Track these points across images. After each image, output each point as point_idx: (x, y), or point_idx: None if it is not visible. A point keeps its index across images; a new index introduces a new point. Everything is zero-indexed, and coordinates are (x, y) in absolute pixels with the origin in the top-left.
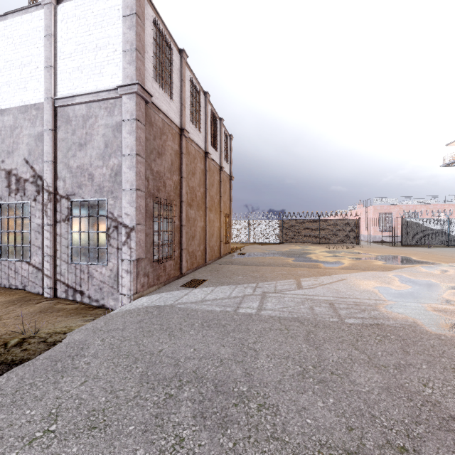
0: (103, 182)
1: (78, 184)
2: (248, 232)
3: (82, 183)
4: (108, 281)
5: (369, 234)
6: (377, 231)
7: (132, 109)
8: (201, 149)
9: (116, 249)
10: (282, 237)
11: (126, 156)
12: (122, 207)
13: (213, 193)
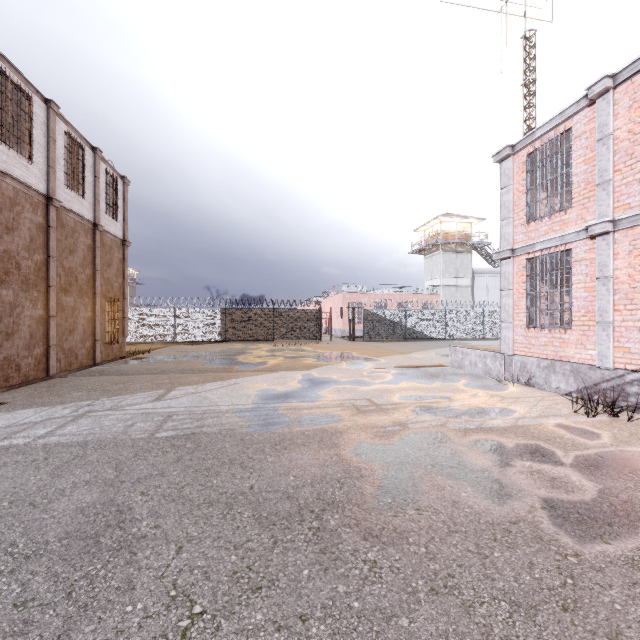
0: None
1: None
2: (174, 326)
3: None
4: None
5: (339, 328)
6: (347, 324)
7: None
8: (35, 191)
9: None
10: (225, 333)
11: None
12: None
13: (74, 263)
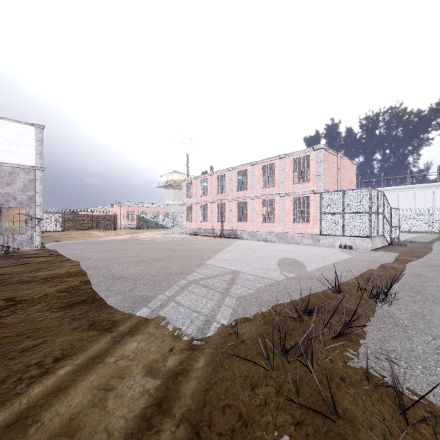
0: (23, 201)
1: (6, 200)
2: None
3: (9, 200)
4: (26, 240)
5: (122, 224)
6: (127, 222)
7: (41, 175)
8: None
9: (31, 227)
10: (64, 227)
11: (38, 192)
12: (36, 211)
13: None
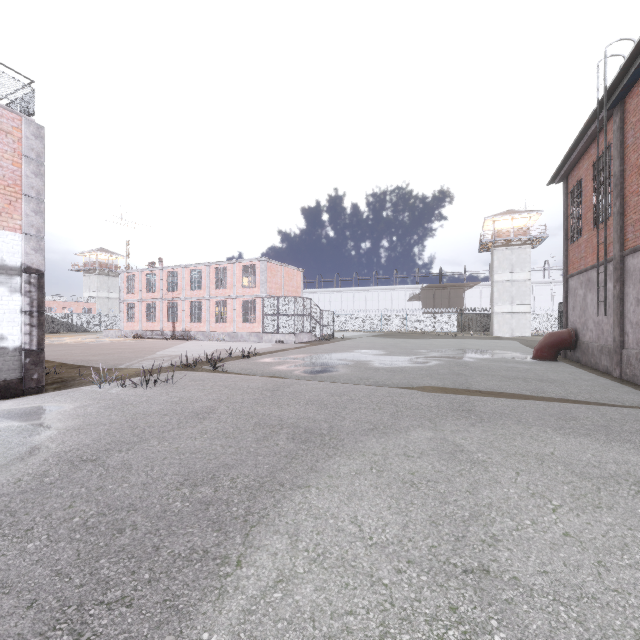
0: None
1: None
2: None
3: None
4: None
5: None
6: None
7: None
8: None
9: None
10: None
11: None
12: None
13: None
